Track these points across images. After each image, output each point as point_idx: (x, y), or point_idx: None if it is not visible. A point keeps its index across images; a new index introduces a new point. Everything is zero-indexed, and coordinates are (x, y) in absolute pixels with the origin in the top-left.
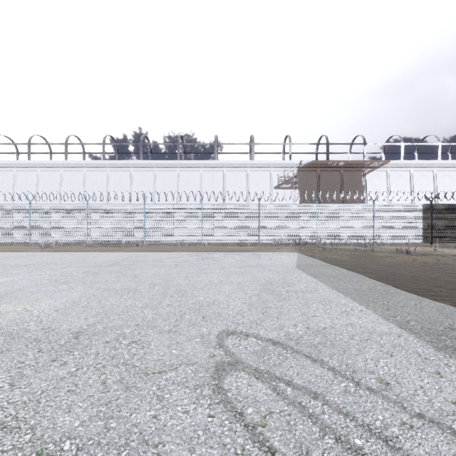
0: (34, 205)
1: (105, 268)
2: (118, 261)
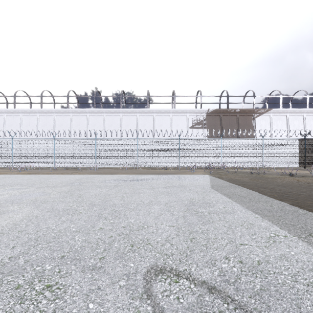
0: (15, 140)
1: (58, 189)
2: (71, 182)
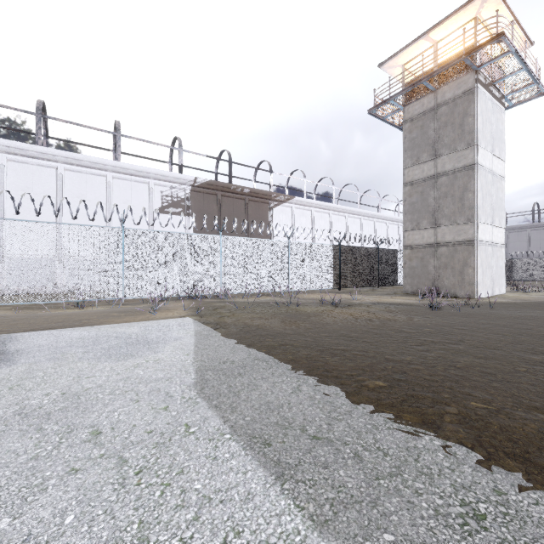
0: None
1: None
2: None
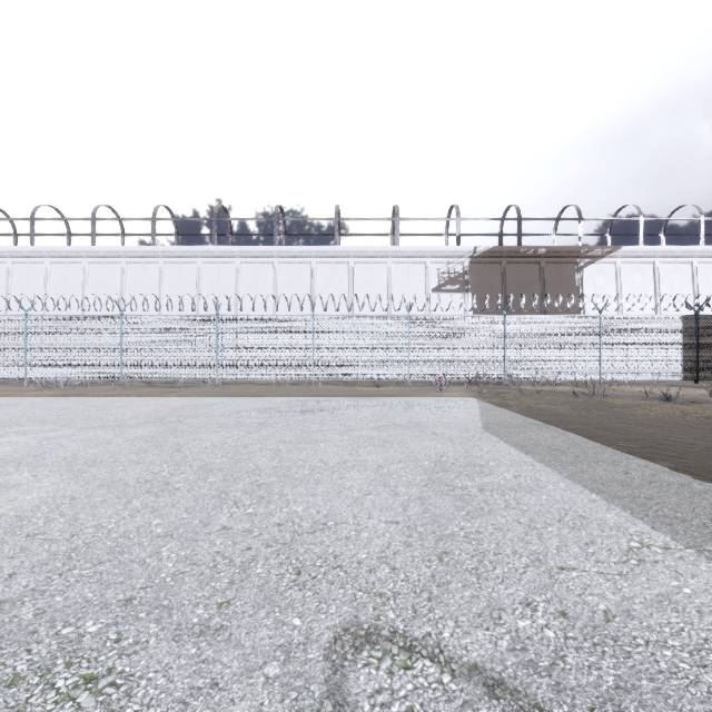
0: (33, 318)
1: (127, 432)
2: (159, 416)
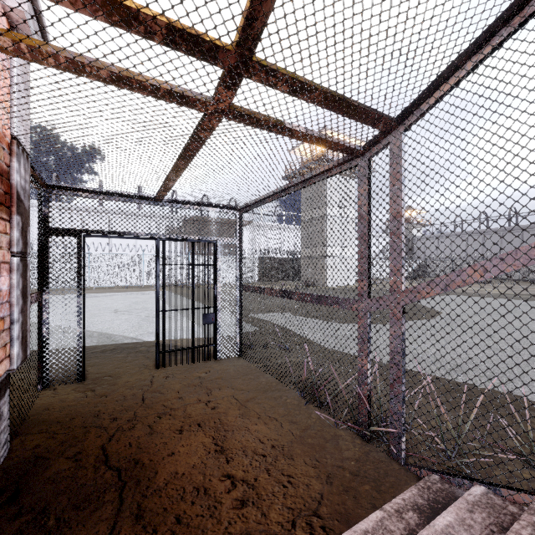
0: None
1: None
2: None
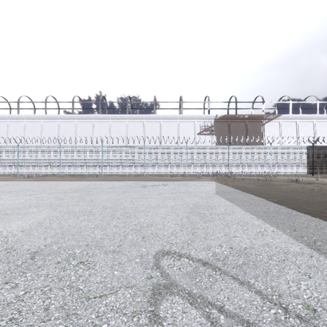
0: (21, 146)
1: (69, 194)
2: (80, 189)
